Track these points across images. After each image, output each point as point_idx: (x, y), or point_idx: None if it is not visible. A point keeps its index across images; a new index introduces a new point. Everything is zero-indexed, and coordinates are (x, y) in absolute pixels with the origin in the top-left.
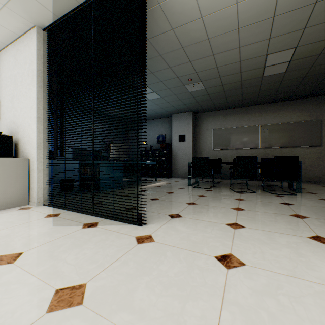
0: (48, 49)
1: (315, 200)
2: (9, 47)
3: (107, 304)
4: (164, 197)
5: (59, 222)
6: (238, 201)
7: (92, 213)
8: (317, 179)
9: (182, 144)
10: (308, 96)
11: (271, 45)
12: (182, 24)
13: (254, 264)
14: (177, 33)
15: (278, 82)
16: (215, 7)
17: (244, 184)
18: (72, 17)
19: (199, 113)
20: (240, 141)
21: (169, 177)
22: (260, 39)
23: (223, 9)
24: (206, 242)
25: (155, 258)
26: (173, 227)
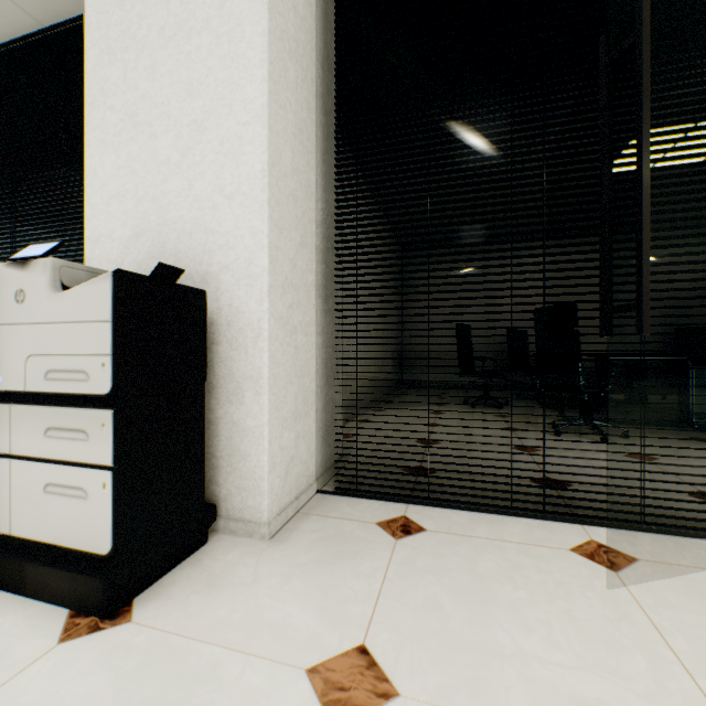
0: None
1: None
2: None
3: None
4: None
5: None
6: None
7: None
8: None
9: None
10: None
11: None
12: None
13: None
14: None
15: None
16: None
17: None
18: None
19: None
20: None
21: None
22: None
23: None
24: None
25: None
26: None
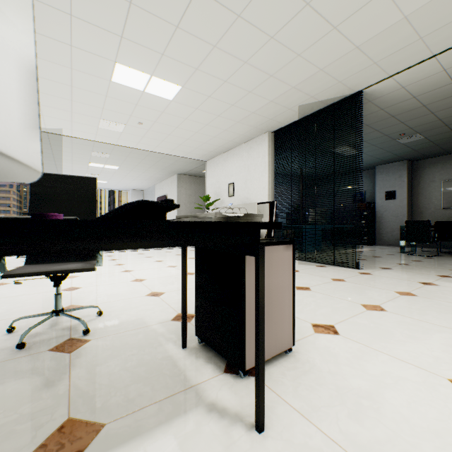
0: (274, 145)
1: None
2: (243, 145)
3: (357, 283)
4: (371, 259)
5: (298, 264)
6: None
7: (314, 262)
8: None
9: (390, 203)
10: None
11: None
12: (392, 105)
13: (446, 286)
14: (387, 110)
15: None
16: (428, 89)
17: None
18: (297, 124)
19: (418, 160)
20: None
21: (371, 244)
22: None
23: (437, 88)
24: (412, 278)
25: (375, 278)
26: (385, 272)
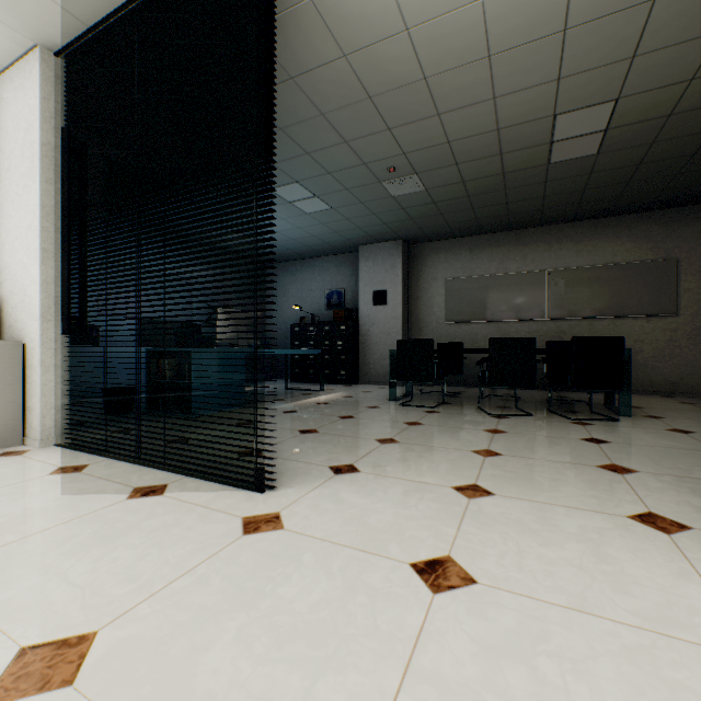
0: (67, 96)
1: (658, 433)
2: None
3: (133, 683)
4: (330, 427)
5: (80, 485)
6: (490, 436)
7: (160, 464)
8: (669, 387)
9: (379, 311)
10: (649, 208)
11: (563, 94)
12: (365, 45)
13: (497, 581)
14: (357, 64)
15: (583, 176)
16: (435, 7)
17: (512, 398)
18: (117, 26)
19: (417, 244)
20: (505, 304)
21: (352, 382)
22: (539, 80)
23: (452, 11)
24: (399, 529)
25: (275, 569)
26: (333, 496)
